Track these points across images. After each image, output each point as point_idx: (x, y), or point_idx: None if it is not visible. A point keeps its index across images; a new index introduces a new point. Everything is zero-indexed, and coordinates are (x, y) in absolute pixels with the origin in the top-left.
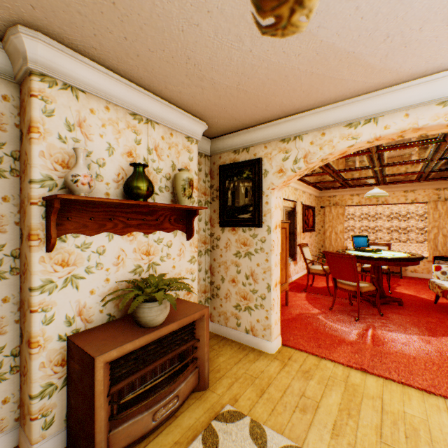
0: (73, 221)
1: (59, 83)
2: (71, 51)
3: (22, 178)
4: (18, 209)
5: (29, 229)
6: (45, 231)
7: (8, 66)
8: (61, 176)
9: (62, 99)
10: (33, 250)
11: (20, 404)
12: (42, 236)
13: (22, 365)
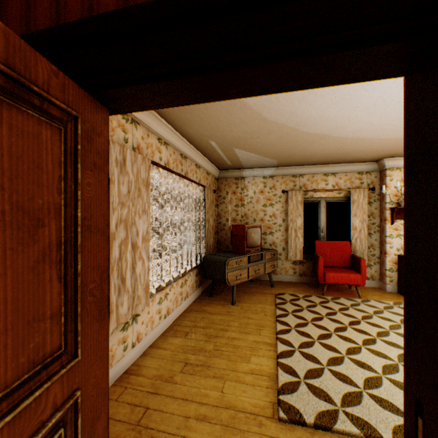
0: (398, 215)
1: (393, 169)
2: (398, 158)
3: (380, 201)
4: (378, 211)
5: (384, 218)
6: (389, 218)
7: (376, 167)
8: (394, 200)
9: (395, 173)
10: (386, 224)
11: (379, 275)
12: (388, 220)
13: (380, 261)
